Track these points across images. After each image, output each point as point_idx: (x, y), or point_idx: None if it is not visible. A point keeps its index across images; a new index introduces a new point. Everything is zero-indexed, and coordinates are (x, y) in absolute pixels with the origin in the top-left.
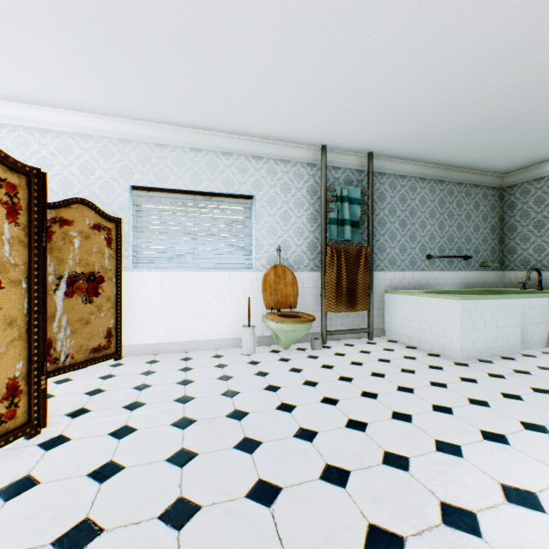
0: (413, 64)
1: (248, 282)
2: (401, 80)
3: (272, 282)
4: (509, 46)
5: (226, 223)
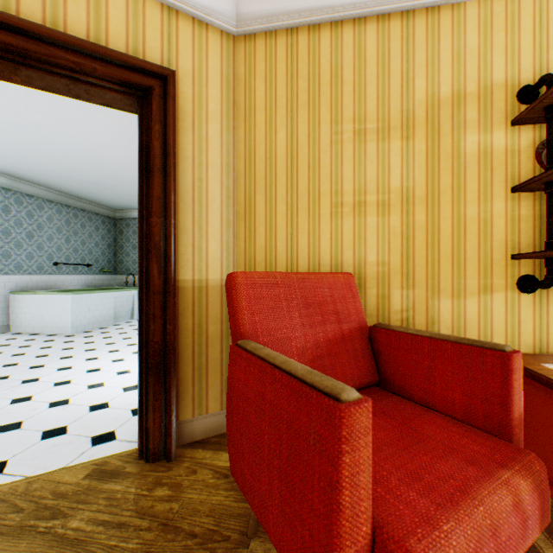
0: (26, 140)
1: None
2: (18, 143)
3: None
4: (89, 157)
5: None
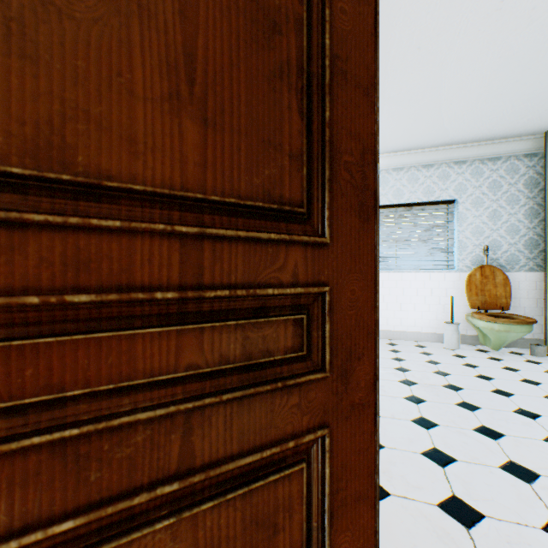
0: None
1: (449, 282)
2: None
3: (477, 283)
4: None
5: (426, 228)
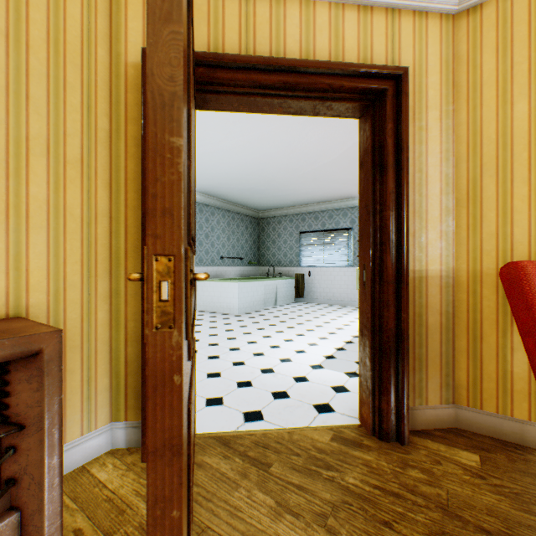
0: (217, 162)
1: None
2: (211, 165)
3: None
4: (255, 168)
5: None
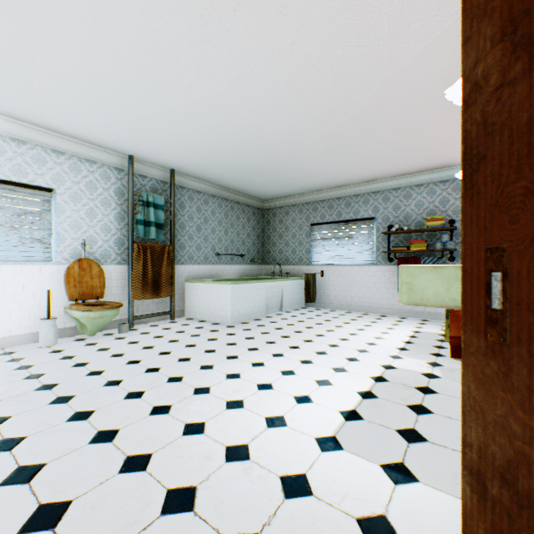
0: (196, 126)
1: (47, 275)
2: (190, 132)
3: (77, 275)
4: (248, 135)
5: (18, 213)
